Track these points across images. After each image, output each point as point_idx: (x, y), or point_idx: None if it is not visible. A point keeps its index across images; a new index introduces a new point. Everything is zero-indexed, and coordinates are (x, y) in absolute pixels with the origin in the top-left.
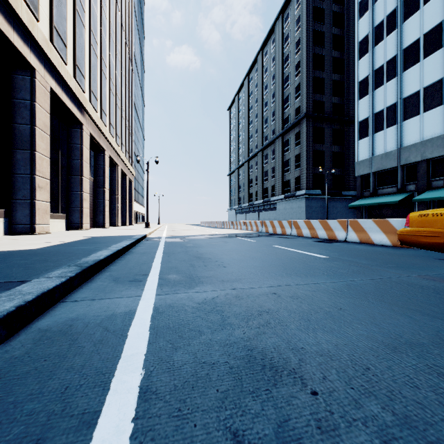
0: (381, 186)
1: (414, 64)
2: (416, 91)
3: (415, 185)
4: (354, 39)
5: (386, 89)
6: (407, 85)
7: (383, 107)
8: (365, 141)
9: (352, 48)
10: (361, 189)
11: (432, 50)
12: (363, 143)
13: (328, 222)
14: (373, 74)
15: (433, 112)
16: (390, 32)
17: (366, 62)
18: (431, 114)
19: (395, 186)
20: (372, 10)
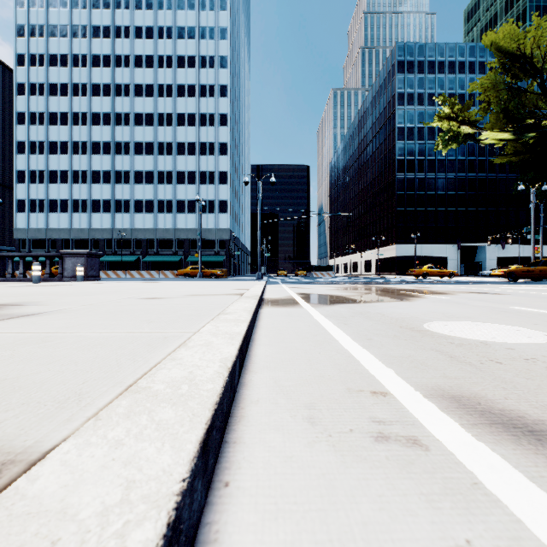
0: (35, 249)
1: (56, 183)
2: (57, 199)
3: (56, 252)
4: (10, 118)
5: (38, 188)
6: (52, 193)
7: (37, 198)
8: (23, 215)
9: (8, 125)
10: (20, 248)
11: (64, 182)
12: (21, 216)
13: (16, 272)
14: (29, 172)
15: (65, 214)
16: (41, 153)
17: (24, 160)
18: (64, 215)
19: (44, 250)
20: (28, 128)
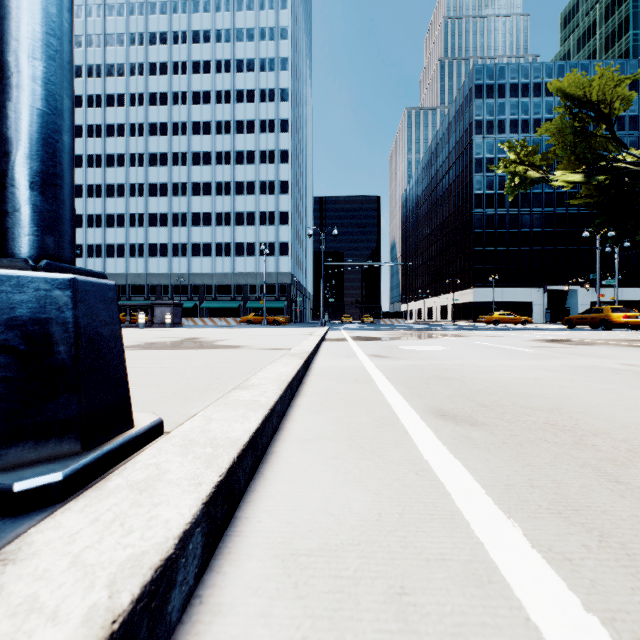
0: None
1: (113, 227)
2: (114, 243)
3: None
4: None
5: (96, 232)
6: (109, 237)
7: (94, 243)
8: (80, 261)
9: None
10: None
11: (121, 226)
12: (79, 262)
13: None
14: (87, 216)
15: (122, 259)
16: (98, 196)
17: (81, 204)
18: (121, 260)
19: None
20: (86, 171)
